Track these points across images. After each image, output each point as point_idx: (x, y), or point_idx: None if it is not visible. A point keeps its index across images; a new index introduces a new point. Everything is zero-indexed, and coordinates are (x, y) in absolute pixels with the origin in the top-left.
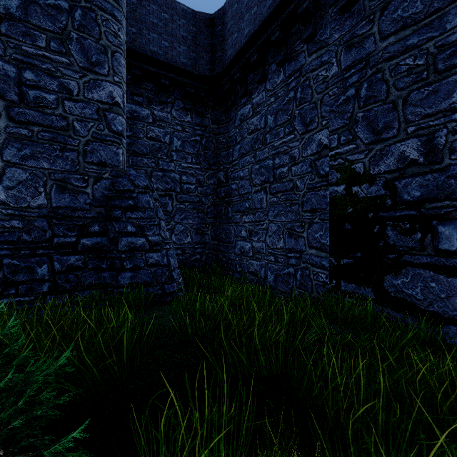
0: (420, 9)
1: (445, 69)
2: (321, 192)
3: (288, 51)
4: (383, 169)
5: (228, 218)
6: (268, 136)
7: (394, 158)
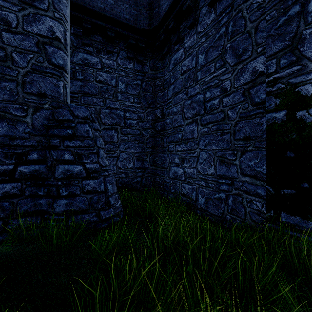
0: None
1: None
2: (256, 120)
3: None
4: None
5: (163, 148)
6: (199, 74)
7: None
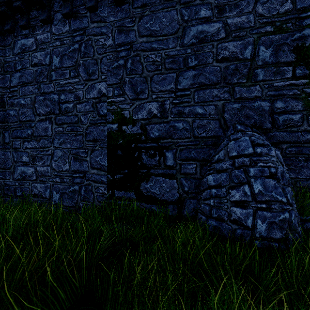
0: (158, 29)
1: (169, 68)
2: (101, 127)
3: (74, 10)
4: (140, 117)
5: (4, 144)
6: (53, 73)
7: (146, 112)
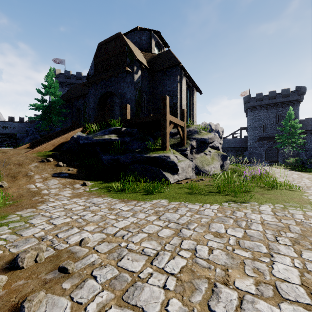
0: None
1: None
2: None
3: None
4: None
5: None
6: None
7: None
